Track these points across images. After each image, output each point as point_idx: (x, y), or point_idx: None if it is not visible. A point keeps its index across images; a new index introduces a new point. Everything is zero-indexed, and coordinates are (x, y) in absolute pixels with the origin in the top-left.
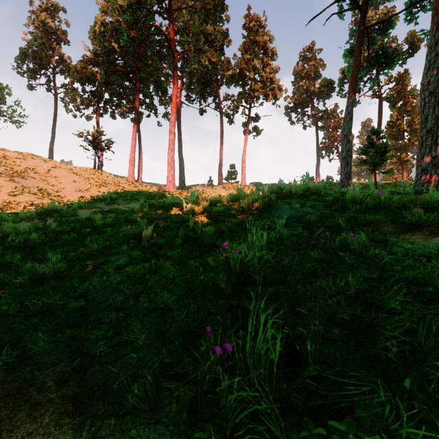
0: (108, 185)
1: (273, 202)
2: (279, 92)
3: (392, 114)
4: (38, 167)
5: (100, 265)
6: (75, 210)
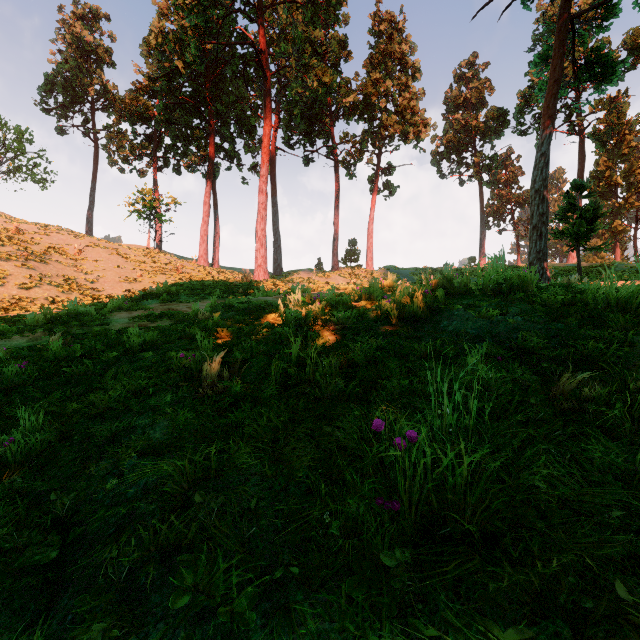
0: (168, 272)
1: (440, 305)
2: (424, 129)
3: (597, 160)
4: (67, 245)
5: (117, 436)
6: (107, 314)
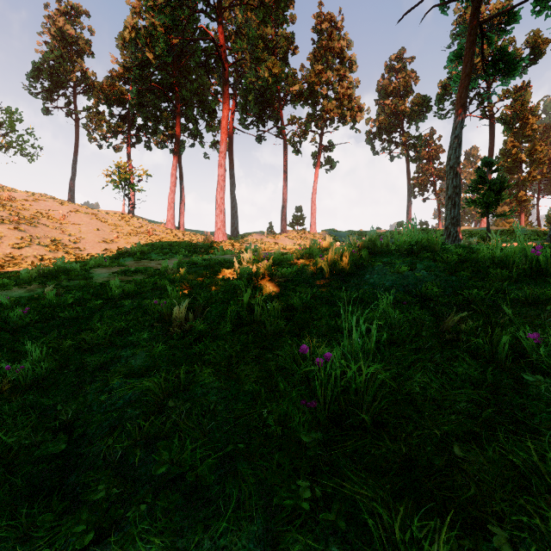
0: (141, 234)
1: (364, 262)
2: (360, 113)
3: (505, 140)
4: (52, 211)
5: (105, 364)
6: (90, 270)
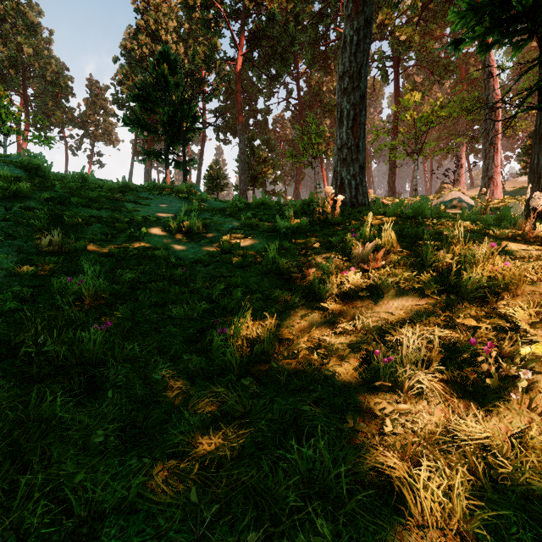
0: None
1: None
2: (116, 142)
3: None
4: None
5: None
6: None
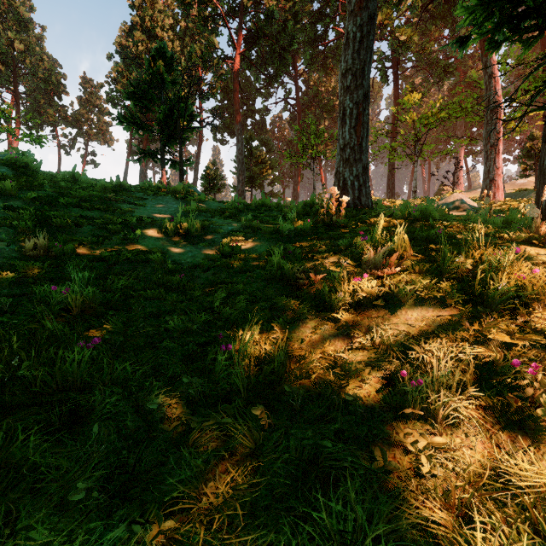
0: None
1: None
2: (111, 142)
3: None
4: None
5: None
6: None
